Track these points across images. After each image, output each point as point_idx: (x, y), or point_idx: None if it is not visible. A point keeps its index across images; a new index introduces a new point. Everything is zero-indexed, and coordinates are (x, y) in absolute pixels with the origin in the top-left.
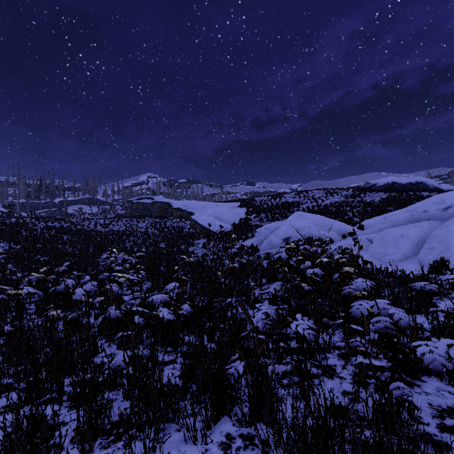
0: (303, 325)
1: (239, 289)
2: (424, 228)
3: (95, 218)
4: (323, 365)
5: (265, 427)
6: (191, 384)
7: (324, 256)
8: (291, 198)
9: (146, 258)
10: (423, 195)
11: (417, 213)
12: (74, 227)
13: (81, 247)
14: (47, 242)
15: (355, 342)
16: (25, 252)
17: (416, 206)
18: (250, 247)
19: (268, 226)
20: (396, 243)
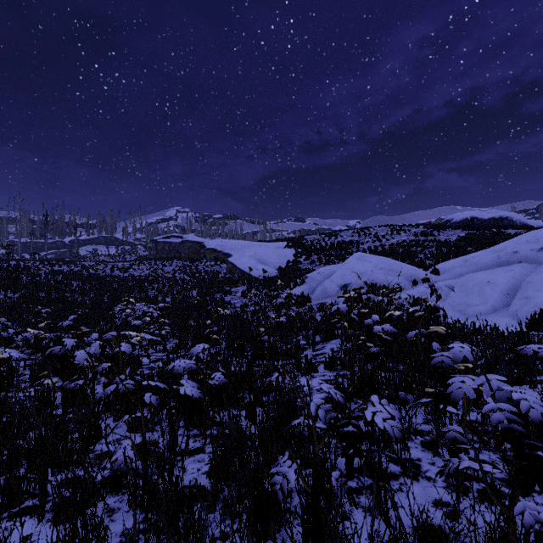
0: (382, 414)
1: (287, 350)
2: (516, 273)
3: (112, 260)
4: (402, 459)
5: None
6: (223, 486)
7: (393, 308)
8: (349, 236)
9: (172, 310)
10: (509, 233)
11: (506, 255)
12: (86, 271)
13: (94, 296)
14: (52, 290)
15: (452, 432)
16: (24, 303)
17: (504, 246)
18: (300, 296)
19: (321, 270)
20: (482, 292)
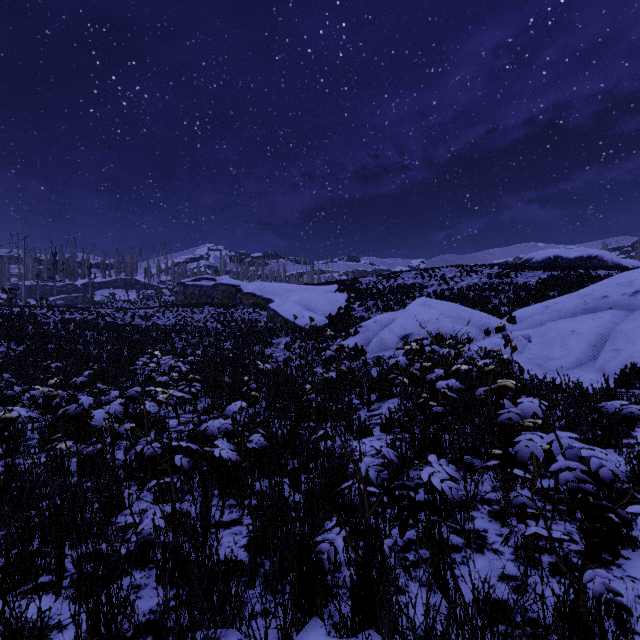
0: (440, 474)
1: (337, 410)
2: (605, 321)
3: (133, 307)
4: (466, 530)
5: (379, 637)
6: (264, 560)
7: (461, 361)
8: (411, 278)
9: (204, 364)
10: (599, 274)
11: (593, 300)
12: (103, 320)
13: (112, 348)
14: (62, 342)
15: (520, 497)
16: (31, 356)
17: (592, 290)
18: (353, 348)
19: (378, 319)
20: (565, 343)
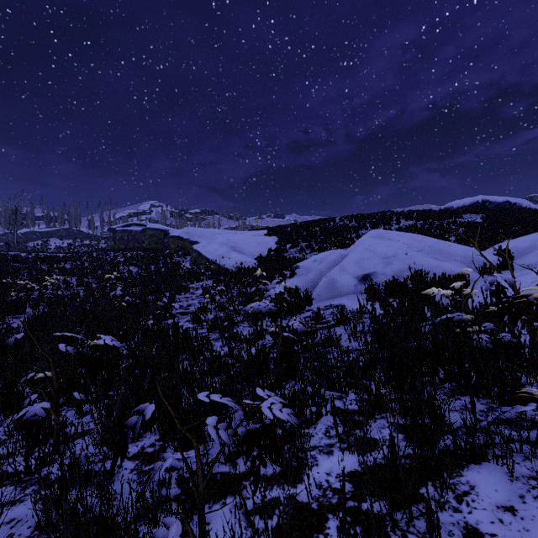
0: None
1: None
2: None
3: None
4: None
5: None
6: None
7: None
8: (342, 222)
9: (72, 319)
10: None
11: None
12: None
13: None
14: None
15: None
16: None
17: None
18: (293, 293)
19: (319, 257)
20: None
